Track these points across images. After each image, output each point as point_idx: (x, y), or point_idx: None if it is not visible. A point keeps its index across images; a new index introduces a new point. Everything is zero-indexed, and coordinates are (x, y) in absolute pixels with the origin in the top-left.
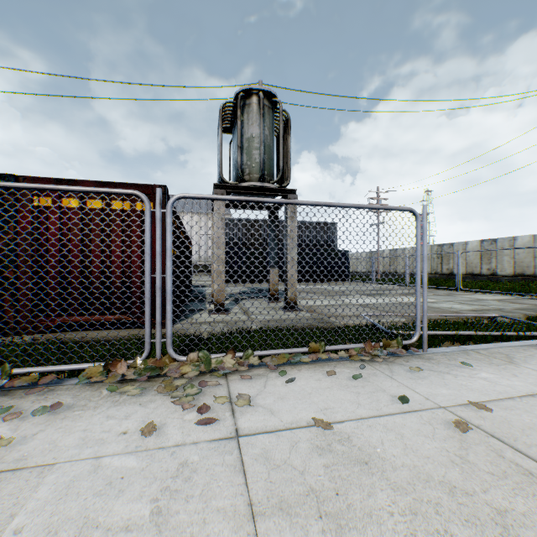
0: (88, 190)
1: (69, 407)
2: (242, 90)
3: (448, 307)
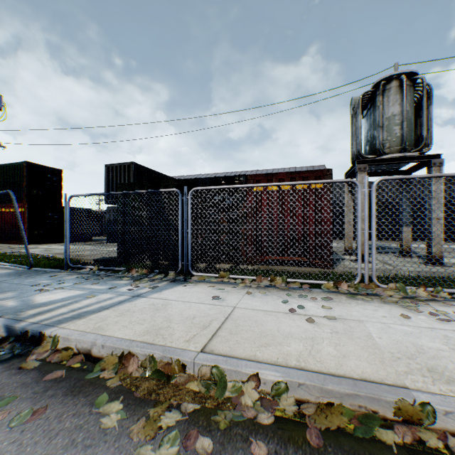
0: (324, 182)
1: (331, 301)
2: (382, 78)
3: None
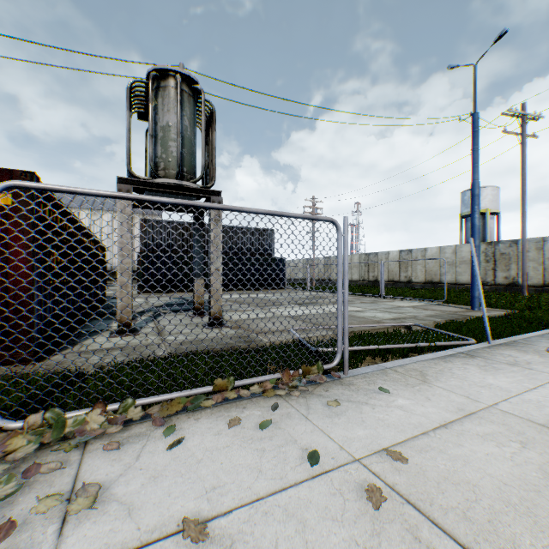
0: None
1: None
2: (156, 68)
3: (372, 316)
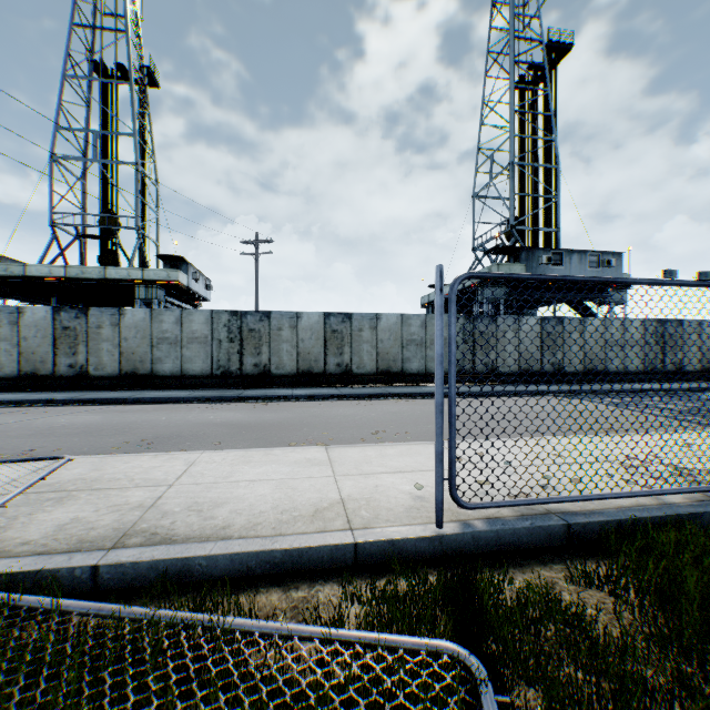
0: None
1: None
2: None
3: None
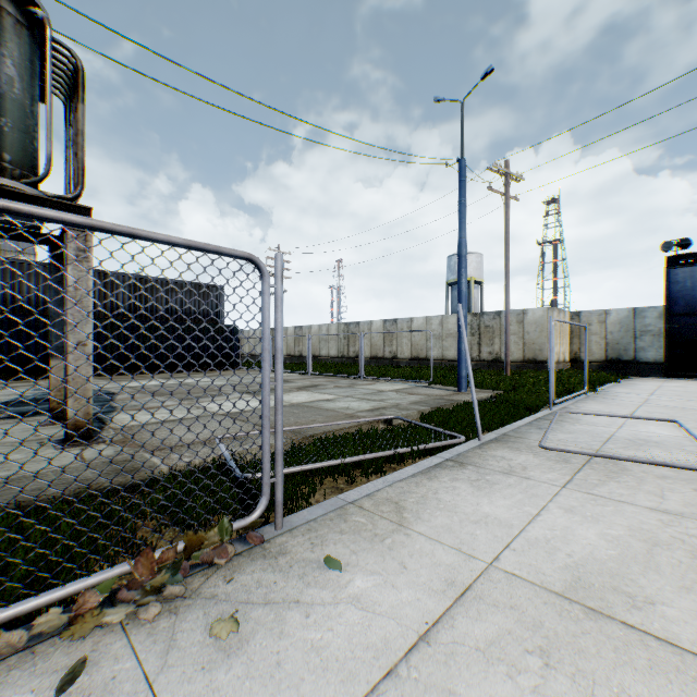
0: None
1: None
2: None
3: (345, 407)
